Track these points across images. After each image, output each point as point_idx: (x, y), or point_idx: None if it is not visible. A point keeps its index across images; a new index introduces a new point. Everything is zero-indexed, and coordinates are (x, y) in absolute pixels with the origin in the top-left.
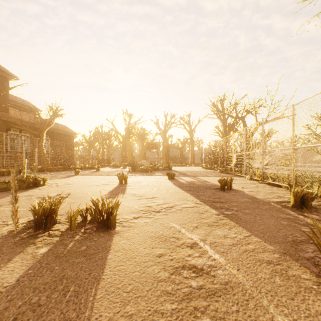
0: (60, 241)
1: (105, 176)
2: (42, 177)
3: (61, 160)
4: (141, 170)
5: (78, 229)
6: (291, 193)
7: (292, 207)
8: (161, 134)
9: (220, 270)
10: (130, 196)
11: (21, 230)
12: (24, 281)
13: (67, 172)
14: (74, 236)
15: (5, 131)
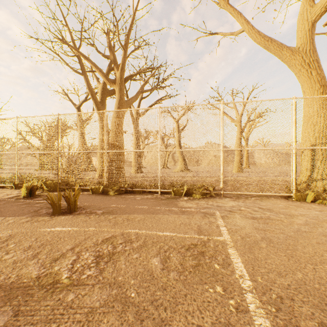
0: None
1: None
2: None
3: None
4: None
5: None
6: (24, 188)
7: (24, 198)
8: None
9: (1, 234)
10: None
11: None
12: None
13: None
14: None
15: None
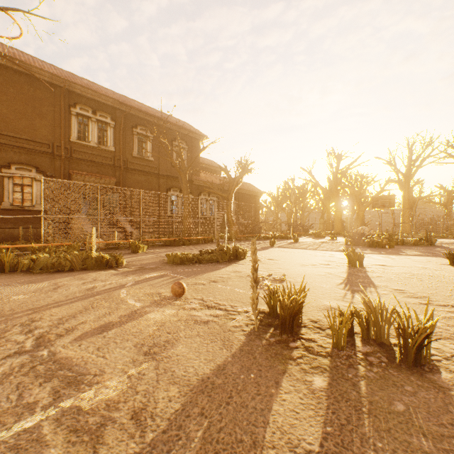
0: (334, 368)
1: (312, 250)
2: (241, 248)
3: (249, 226)
4: (369, 244)
5: (350, 351)
6: None
7: None
8: (399, 179)
9: None
10: (395, 294)
11: (259, 326)
12: (334, 452)
13: (258, 242)
14: (353, 365)
15: (196, 196)
